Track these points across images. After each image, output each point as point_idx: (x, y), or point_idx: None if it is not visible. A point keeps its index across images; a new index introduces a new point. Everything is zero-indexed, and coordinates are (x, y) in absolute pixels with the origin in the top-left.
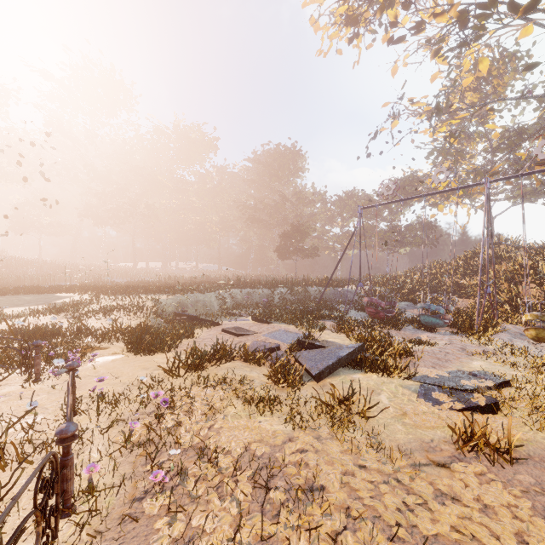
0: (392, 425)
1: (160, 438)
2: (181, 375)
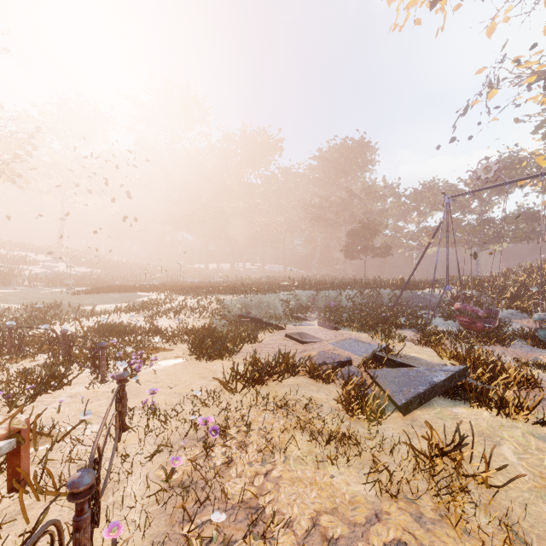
0: (533, 504)
1: (205, 482)
2: (239, 390)
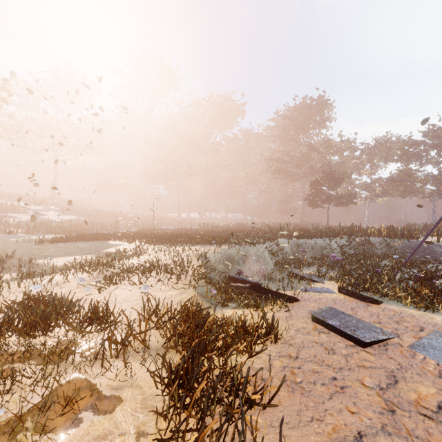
0: None
1: None
2: None
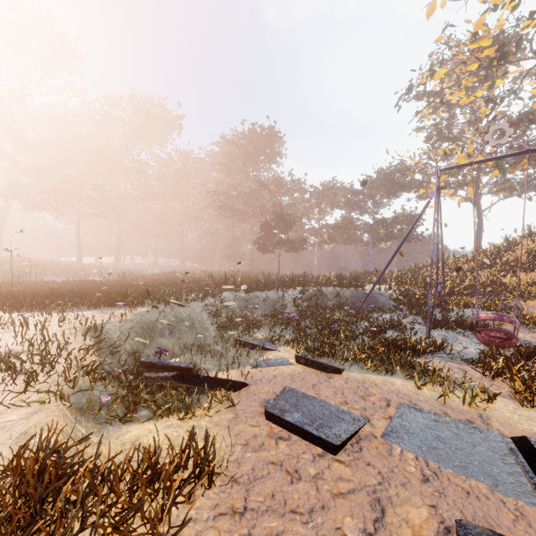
0: None
1: None
2: None
